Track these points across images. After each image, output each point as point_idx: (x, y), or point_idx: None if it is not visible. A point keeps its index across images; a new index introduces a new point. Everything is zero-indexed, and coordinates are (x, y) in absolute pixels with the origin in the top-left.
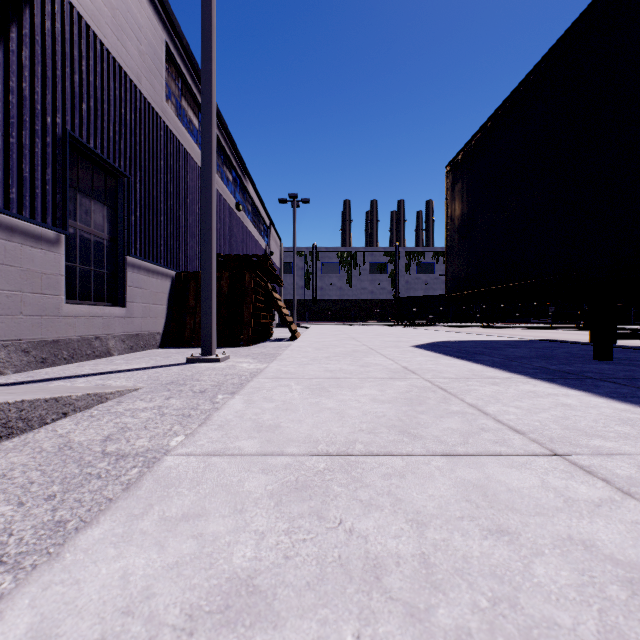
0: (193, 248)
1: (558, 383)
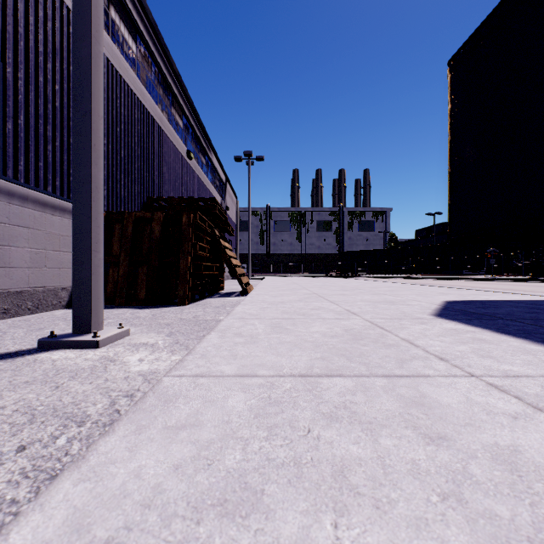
0: (126, 187)
1: None
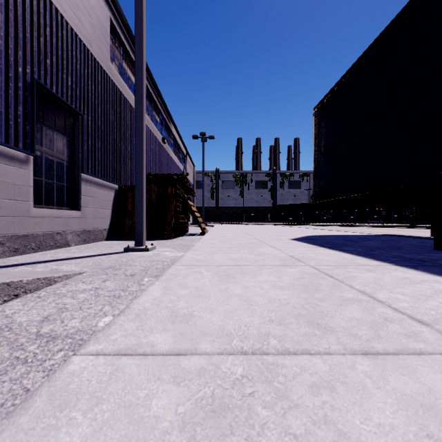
0: (131, 169)
1: (422, 270)
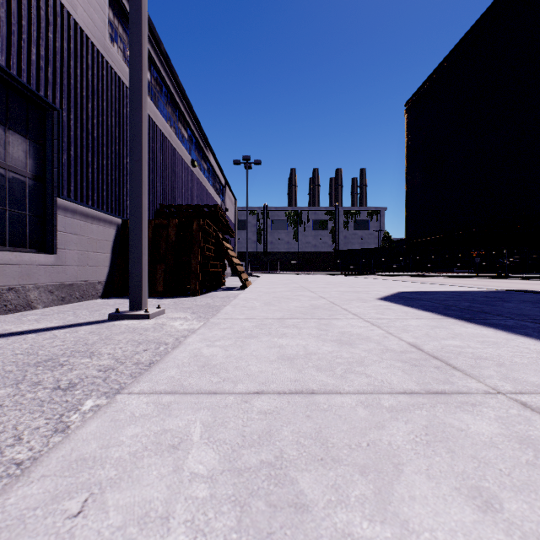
0: None
1: None
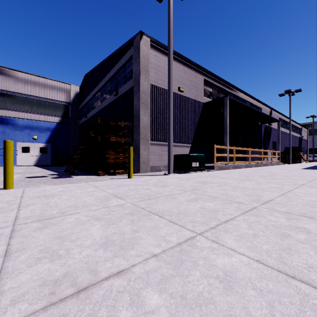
0: (282, 147)
1: None
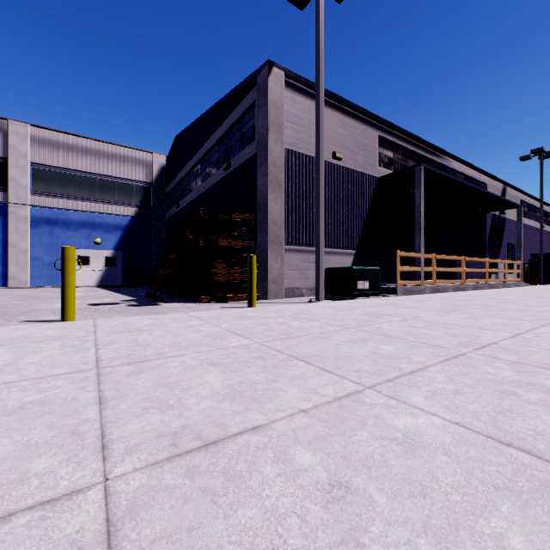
0: (525, 253)
1: None
